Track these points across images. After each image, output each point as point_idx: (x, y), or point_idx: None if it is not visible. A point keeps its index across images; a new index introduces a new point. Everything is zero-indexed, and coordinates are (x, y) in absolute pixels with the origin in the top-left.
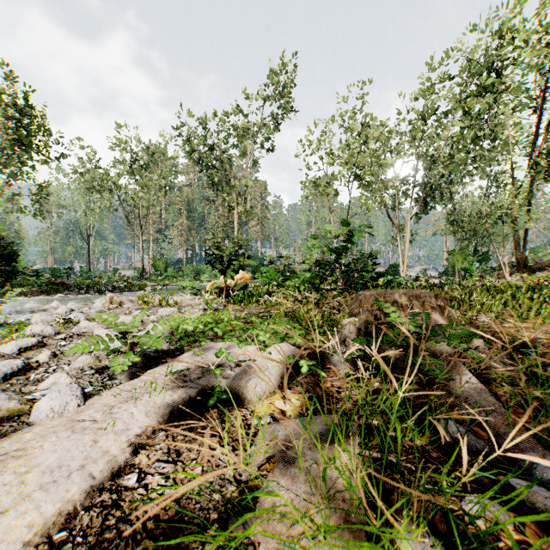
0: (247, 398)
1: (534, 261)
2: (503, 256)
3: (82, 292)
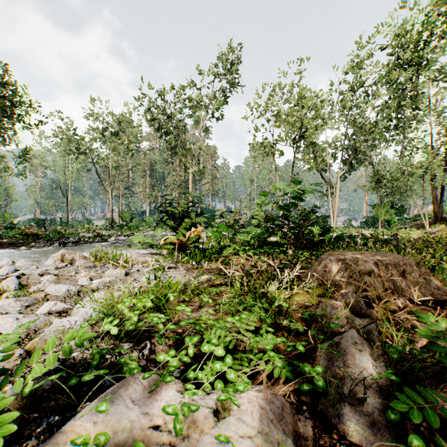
0: None
1: None
2: (413, 209)
3: (48, 244)
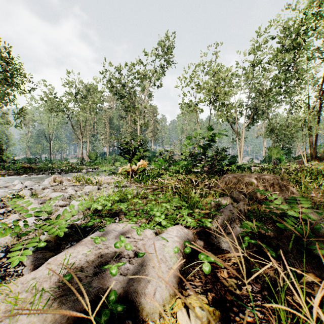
0: (146, 302)
1: (320, 154)
2: (298, 151)
3: (41, 173)
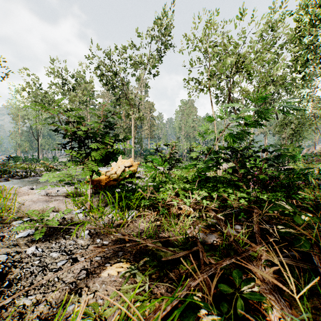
0: None
1: None
2: None
3: None
